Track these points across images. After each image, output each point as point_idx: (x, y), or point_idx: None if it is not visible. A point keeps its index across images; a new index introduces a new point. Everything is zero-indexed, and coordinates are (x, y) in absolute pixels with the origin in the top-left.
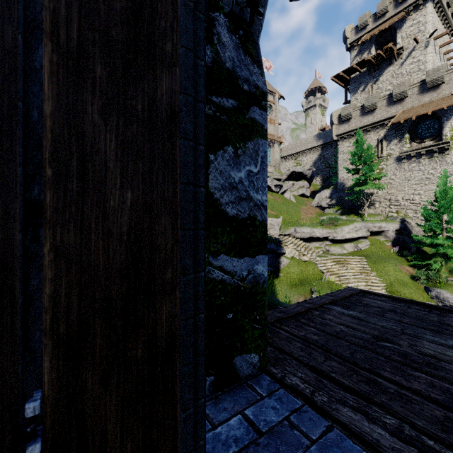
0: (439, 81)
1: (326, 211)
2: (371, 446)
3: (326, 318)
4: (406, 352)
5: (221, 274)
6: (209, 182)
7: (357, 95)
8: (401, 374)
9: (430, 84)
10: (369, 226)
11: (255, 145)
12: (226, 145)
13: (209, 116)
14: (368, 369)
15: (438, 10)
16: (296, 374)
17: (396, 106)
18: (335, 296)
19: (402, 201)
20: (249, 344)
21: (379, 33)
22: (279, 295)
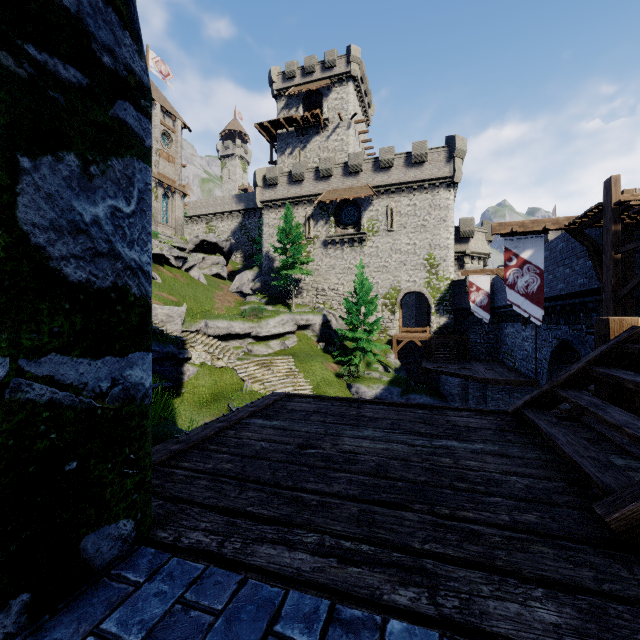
0: (359, 168)
1: (249, 300)
2: (291, 579)
3: (244, 437)
4: (329, 454)
5: (51, 391)
6: (19, 210)
7: (284, 158)
8: (324, 480)
9: (352, 169)
10: (296, 319)
11: (128, 167)
12: (63, 149)
13: (17, 78)
14: (291, 487)
15: (358, 95)
16: (198, 527)
17: (322, 183)
18: (257, 406)
19: (328, 291)
20: (115, 506)
21: (307, 92)
22: (182, 422)
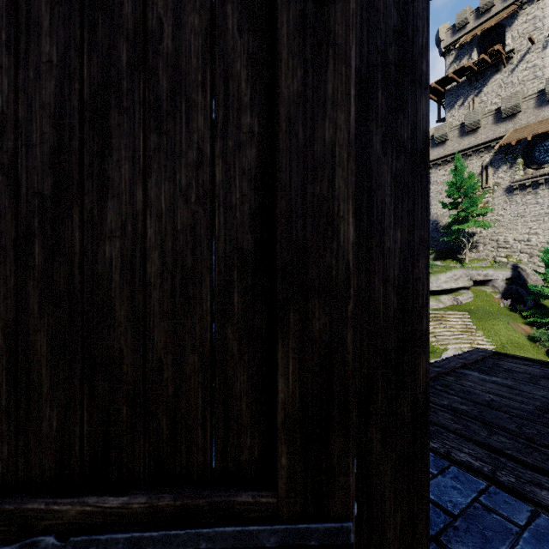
0: None
1: None
2: None
3: (466, 385)
4: None
5: None
6: None
7: (453, 112)
8: None
9: None
10: (471, 274)
11: None
12: None
13: None
14: (548, 447)
15: None
16: (461, 450)
17: (505, 124)
18: (465, 358)
19: (513, 242)
20: None
21: (482, 33)
22: None
